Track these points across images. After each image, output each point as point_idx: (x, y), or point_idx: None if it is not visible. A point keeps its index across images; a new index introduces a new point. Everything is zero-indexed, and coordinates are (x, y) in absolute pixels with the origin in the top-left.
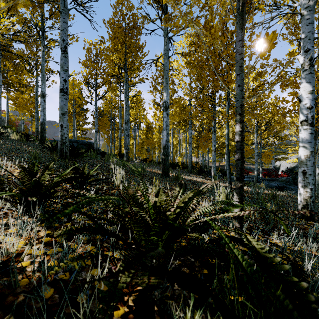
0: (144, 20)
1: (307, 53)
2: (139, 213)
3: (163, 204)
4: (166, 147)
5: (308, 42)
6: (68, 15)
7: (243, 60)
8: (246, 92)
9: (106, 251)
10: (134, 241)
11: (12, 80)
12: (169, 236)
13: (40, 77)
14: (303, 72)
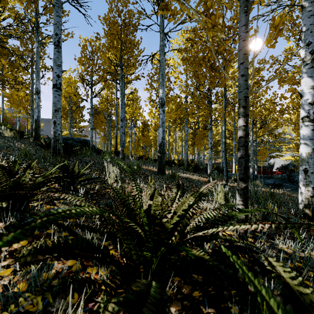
0: (139, 16)
1: (309, 46)
2: (129, 223)
3: (159, 209)
4: (162, 145)
5: (309, 34)
6: (61, 8)
7: (248, 47)
8: (251, 82)
9: (91, 266)
10: (124, 255)
11: (8, 77)
12: (166, 252)
13: (34, 73)
14: (304, 66)
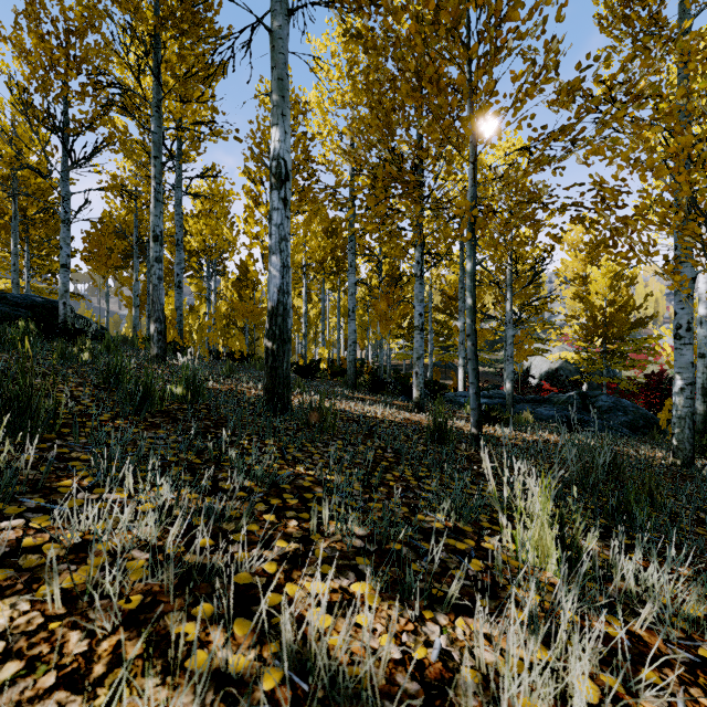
0: None
1: None
2: None
3: None
4: (281, 312)
5: None
6: None
7: None
8: None
9: None
10: None
11: None
12: None
13: None
14: None
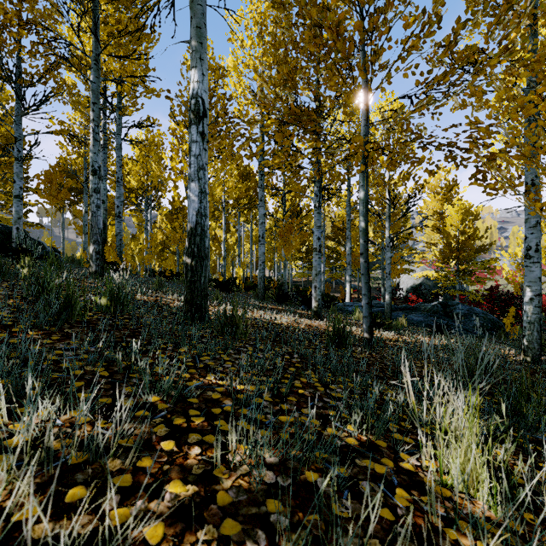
0: None
1: None
2: None
3: None
4: (199, 232)
5: None
6: None
7: None
8: None
9: None
10: None
11: None
12: None
13: None
14: None
